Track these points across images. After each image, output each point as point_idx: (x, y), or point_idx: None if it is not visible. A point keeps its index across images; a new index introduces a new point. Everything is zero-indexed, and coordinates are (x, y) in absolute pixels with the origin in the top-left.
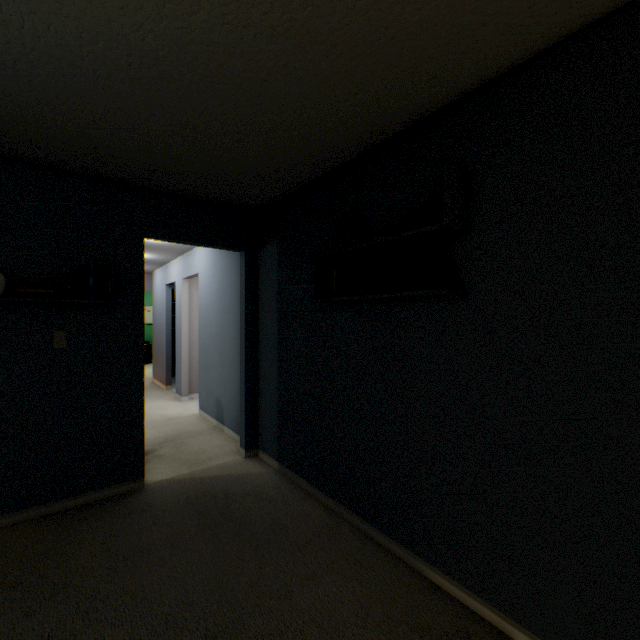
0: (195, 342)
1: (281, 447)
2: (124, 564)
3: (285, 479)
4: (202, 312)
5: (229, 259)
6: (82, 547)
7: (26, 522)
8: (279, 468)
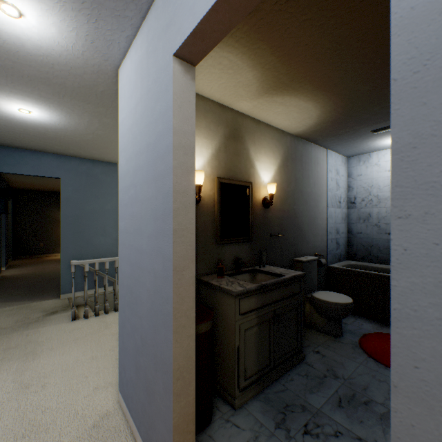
0: None
1: None
2: None
3: None
4: None
5: None
6: None
7: None
8: None
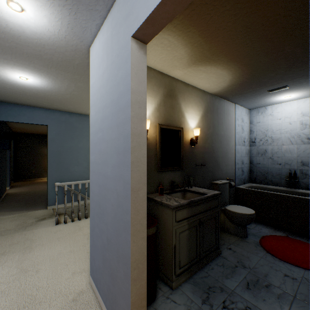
0: None
1: None
2: None
3: None
4: None
5: None
6: None
7: None
8: None
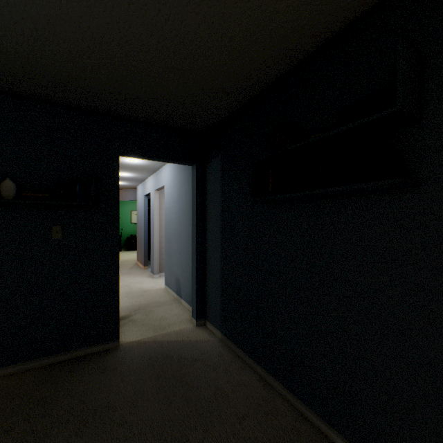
0: (163, 236)
1: (223, 321)
2: (92, 419)
3: (226, 348)
4: (166, 214)
5: (185, 173)
6: (65, 398)
7: (31, 370)
8: (222, 337)
